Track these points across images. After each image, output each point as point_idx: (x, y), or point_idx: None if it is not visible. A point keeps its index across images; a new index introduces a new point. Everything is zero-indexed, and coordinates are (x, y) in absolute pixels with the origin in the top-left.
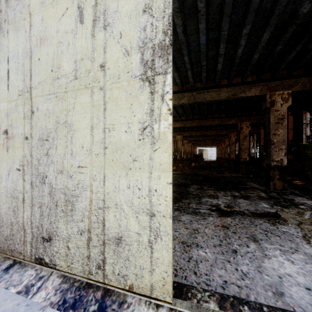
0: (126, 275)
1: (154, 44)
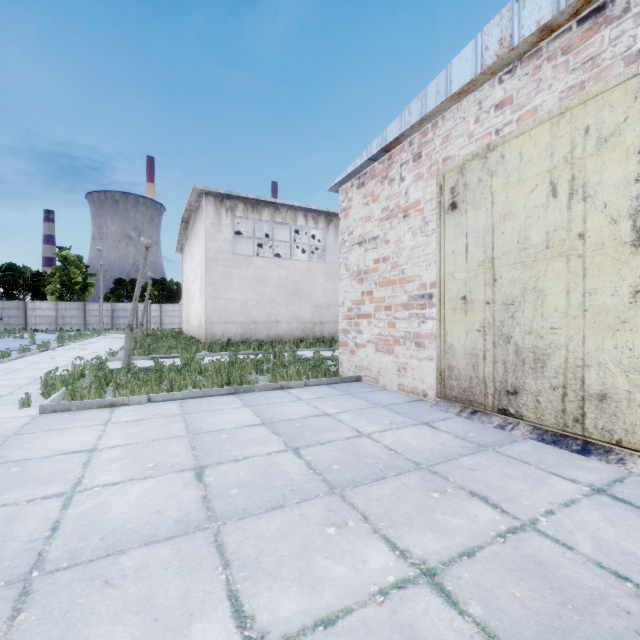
0: (613, 430)
1: None
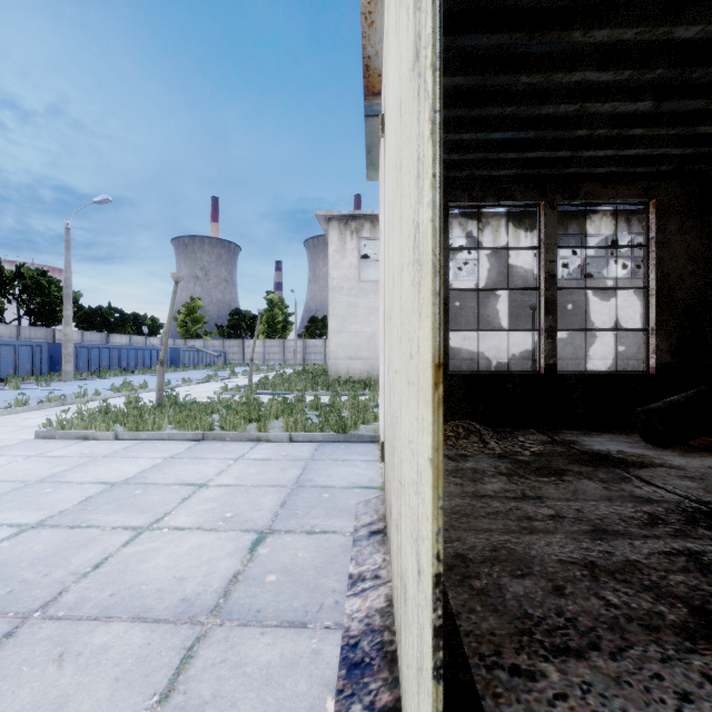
0: None
1: None
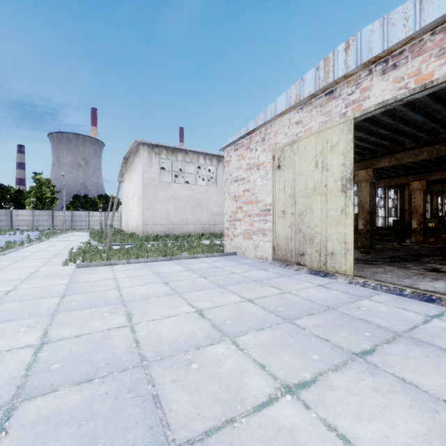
0: (335, 267)
1: (346, 178)
